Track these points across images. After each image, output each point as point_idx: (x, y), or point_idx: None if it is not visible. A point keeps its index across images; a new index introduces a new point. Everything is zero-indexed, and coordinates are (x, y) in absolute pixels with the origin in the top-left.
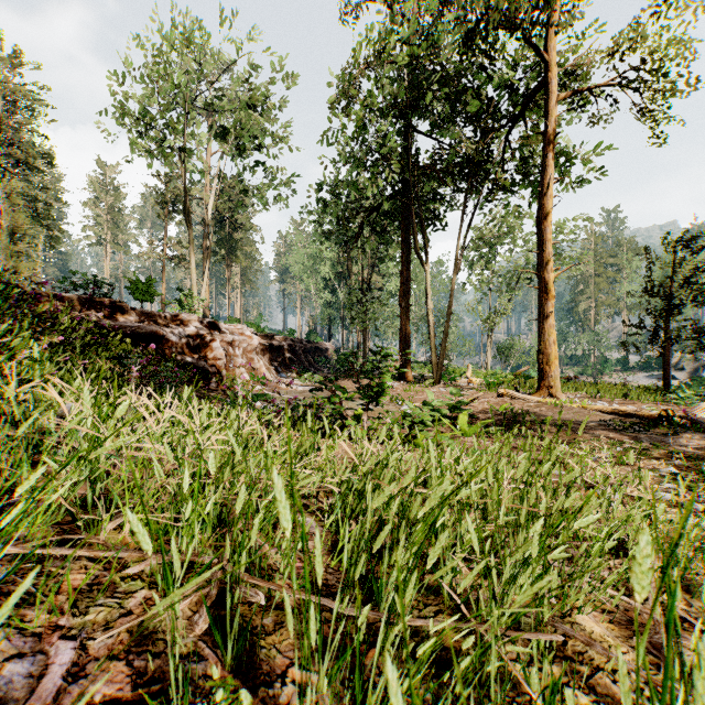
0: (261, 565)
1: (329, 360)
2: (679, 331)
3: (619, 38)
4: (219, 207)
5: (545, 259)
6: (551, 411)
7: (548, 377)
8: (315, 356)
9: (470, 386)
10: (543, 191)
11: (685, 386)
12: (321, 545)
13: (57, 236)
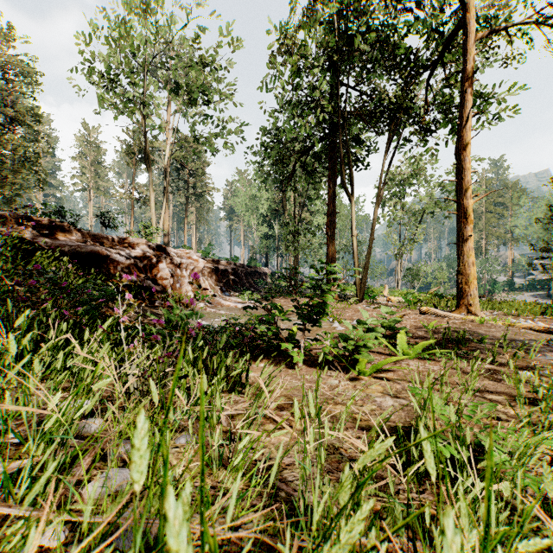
0: None
1: (266, 282)
2: None
3: None
4: (177, 157)
5: (465, 187)
6: (479, 329)
7: (467, 296)
8: (255, 278)
9: (390, 303)
10: (462, 123)
11: None
12: None
13: (44, 180)
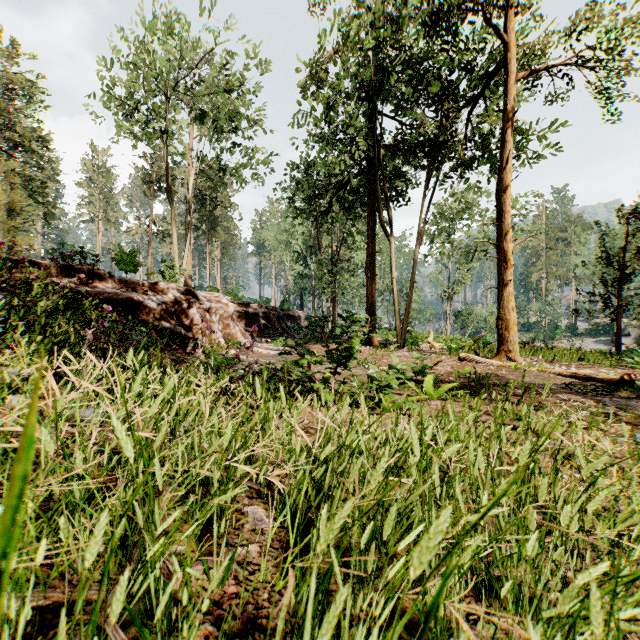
0: (177, 596)
1: (301, 327)
2: (630, 298)
3: (576, 18)
4: (200, 186)
5: (504, 230)
6: (511, 374)
7: (507, 342)
8: (288, 323)
9: (433, 350)
10: (502, 165)
11: (632, 350)
12: (265, 558)
13: (52, 212)
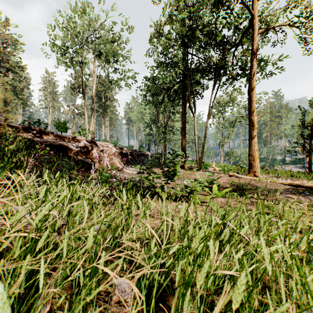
0: None
1: (149, 159)
2: None
3: (290, 0)
4: (99, 90)
5: (252, 110)
6: (257, 183)
7: (253, 167)
8: (142, 157)
9: (215, 171)
10: (251, 77)
11: None
12: None
13: (25, 103)
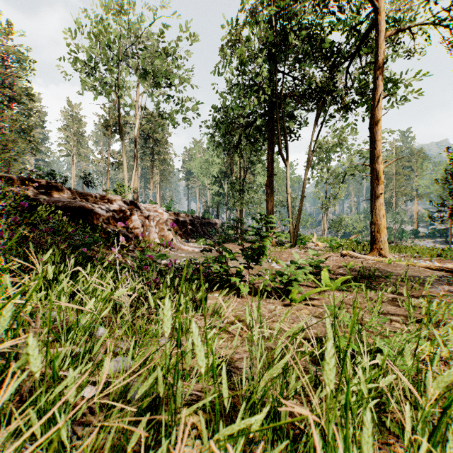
0: None
1: (217, 231)
2: None
3: None
4: (144, 129)
5: (377, 154)
6: (388, 268)
7: (378, 241)
8: (208, 228)
9: (318, 248)
10: (375, 104)
11: None
12: None
13: (37, 147)
